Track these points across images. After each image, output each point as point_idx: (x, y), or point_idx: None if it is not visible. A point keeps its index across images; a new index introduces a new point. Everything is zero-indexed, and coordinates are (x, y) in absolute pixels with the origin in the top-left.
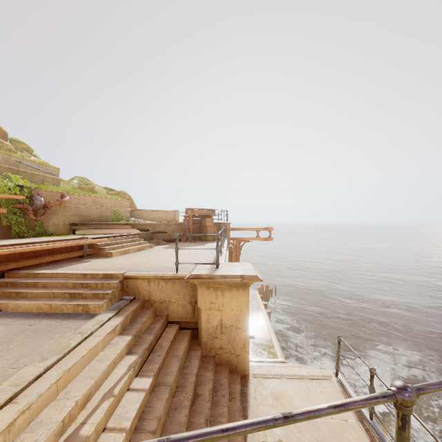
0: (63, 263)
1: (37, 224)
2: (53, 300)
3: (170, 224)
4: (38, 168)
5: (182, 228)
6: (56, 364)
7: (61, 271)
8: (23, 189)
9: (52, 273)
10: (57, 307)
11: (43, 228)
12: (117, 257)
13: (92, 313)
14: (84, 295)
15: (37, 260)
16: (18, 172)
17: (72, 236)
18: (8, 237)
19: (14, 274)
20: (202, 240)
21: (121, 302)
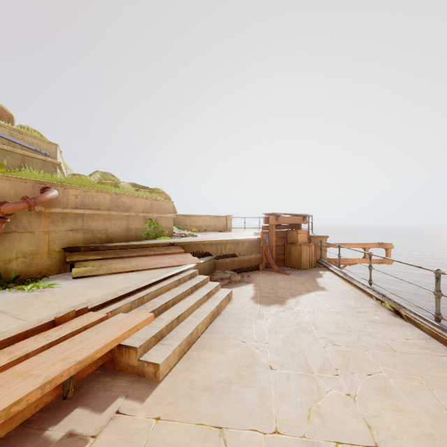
0: None
1: None
2: None
3: (241, 241)
4: (10, 139)
5: (259, 246)
6: None
7: None
8: None
9: None
10: None
11: None
12: (176, 391)
13: None
14: None
15: None
16: None
17: (58, 285)
18: None
19: None
20: (289, 267)
21: None
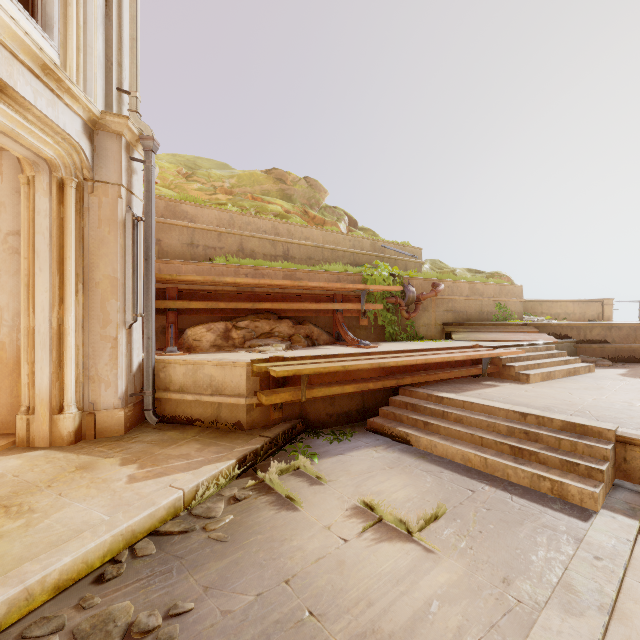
0: (457, 383)
1: (407, 324)
2: (484, 451)
3: (616, 326)
4: (400, 252)
5: None
6: (604, 637)
7: (474, 399)
8: (395, 279)
9: (464, 400)
10: (497, 467)
11: (413, 329)
12: (541, 385)
13: (573, 503)
14: (541, 457)
15: (431, 376)
16: (383, 259)
17: (450, 342)
18: (381, 340)
19: (411, 392)
20: None
21: (625, 494)
